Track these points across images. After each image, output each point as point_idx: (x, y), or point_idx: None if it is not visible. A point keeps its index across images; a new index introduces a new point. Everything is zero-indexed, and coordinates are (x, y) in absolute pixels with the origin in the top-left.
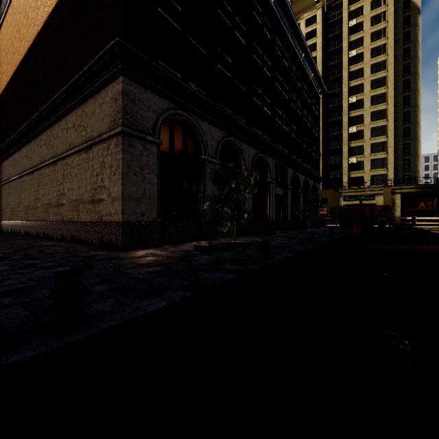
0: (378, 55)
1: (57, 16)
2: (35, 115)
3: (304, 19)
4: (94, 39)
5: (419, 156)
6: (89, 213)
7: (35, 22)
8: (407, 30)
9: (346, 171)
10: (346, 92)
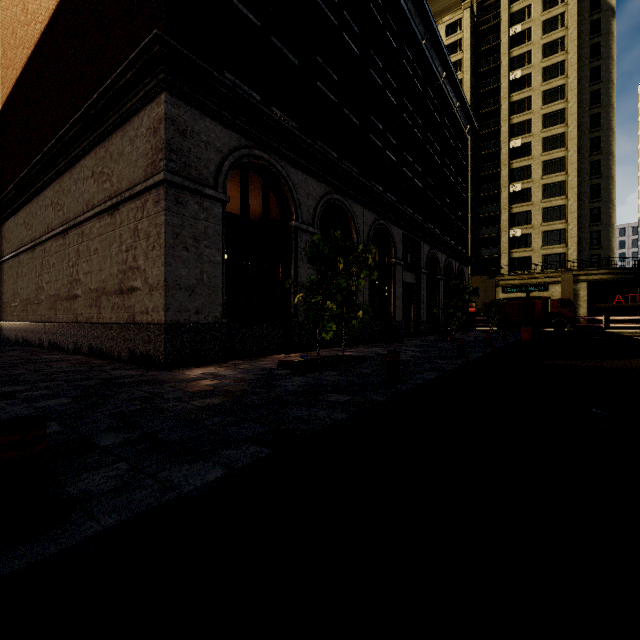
0: (553, 78)
1: (68, 6)
2: (35, 160)
3: (443, 25)
4: (122, 37)
5: (614, 227)
6: (115, 310)
7: (37, 18)
8: (595, 41)
9: (505, 248)
10: (506, 132)
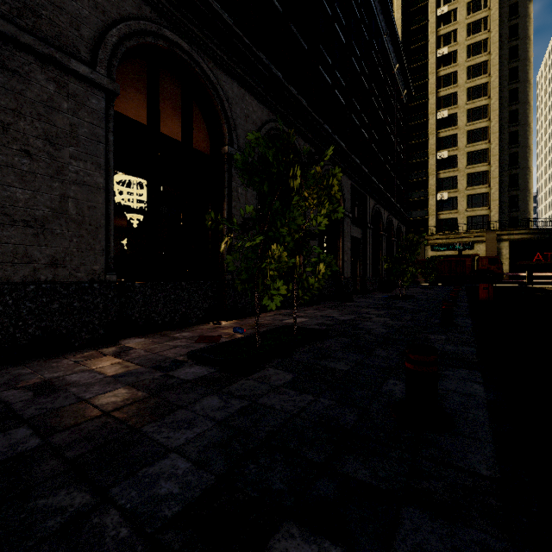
0: (477, 55)
1: None
2: None
3: None
4: None
5: (530, 191)
6: None
7: None
8: (514, 22)
9: (433, 210)
10: (434, 104)
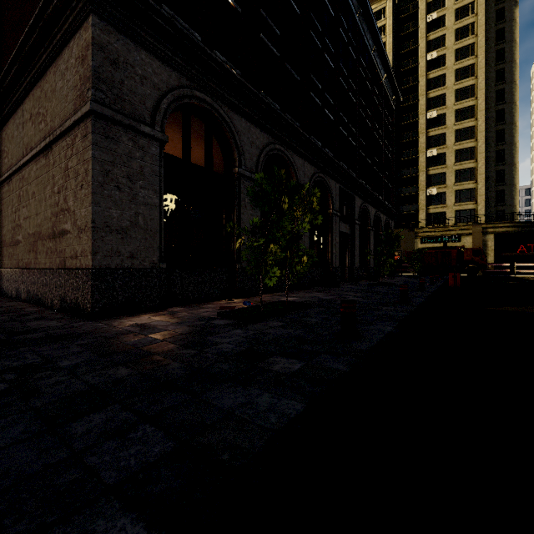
0: (464, 58)
1: None
2: None
3: None
4: None
5: (516, 186)
6: (49, 255)
7: None
8: (500, 26)
9: (423, 205)
10: (424, 104)
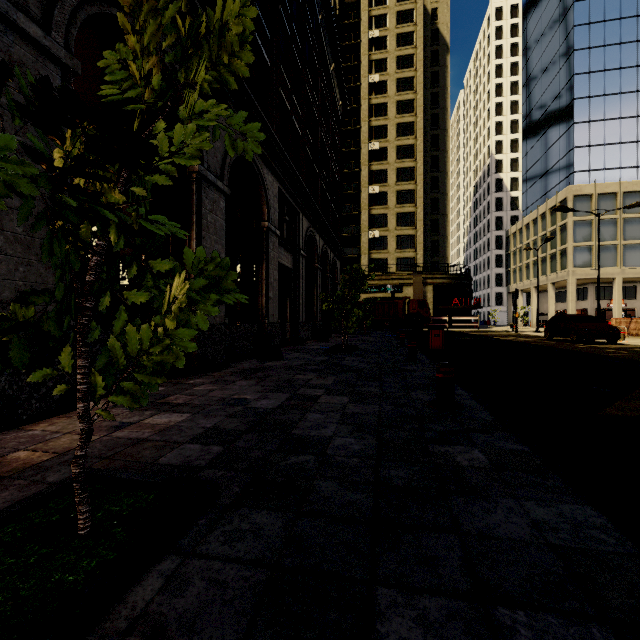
0: (405, 91)
1: None
2: None
3: None
4: None
5: (448, 238)
6: None
7: None
8: (435, 69)
9: (365, 248)
10: (366, 132)
